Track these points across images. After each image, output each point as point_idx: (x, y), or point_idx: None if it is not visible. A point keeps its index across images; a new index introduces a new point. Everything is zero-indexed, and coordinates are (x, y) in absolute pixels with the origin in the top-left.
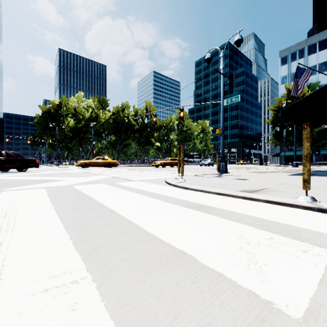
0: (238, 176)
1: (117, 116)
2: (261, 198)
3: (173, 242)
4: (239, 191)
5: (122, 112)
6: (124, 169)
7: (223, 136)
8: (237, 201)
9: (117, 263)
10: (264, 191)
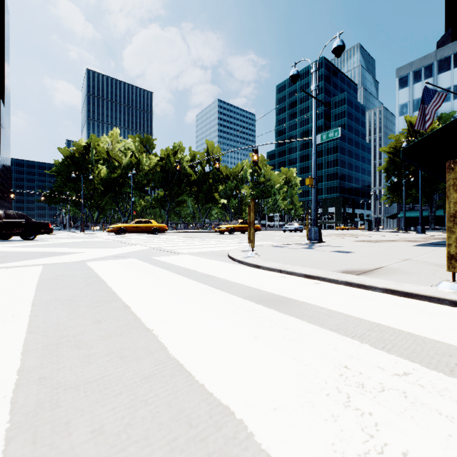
0: (338, 247)
1: (166, 162)
2: (377, 285)
3: (211, 383)
4: (340, 271)
5: (174, 156)
6: (175, 236)
7: (316, 189)
8: (337, 289)
9: (79, 443)
10: (380, 272)
